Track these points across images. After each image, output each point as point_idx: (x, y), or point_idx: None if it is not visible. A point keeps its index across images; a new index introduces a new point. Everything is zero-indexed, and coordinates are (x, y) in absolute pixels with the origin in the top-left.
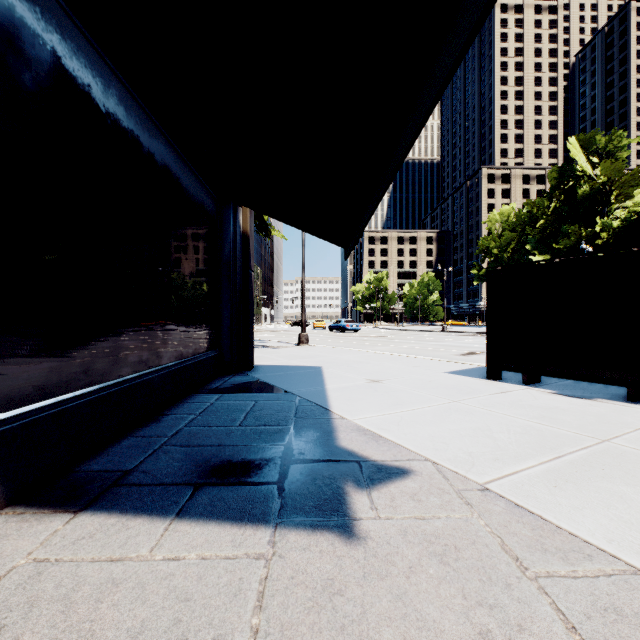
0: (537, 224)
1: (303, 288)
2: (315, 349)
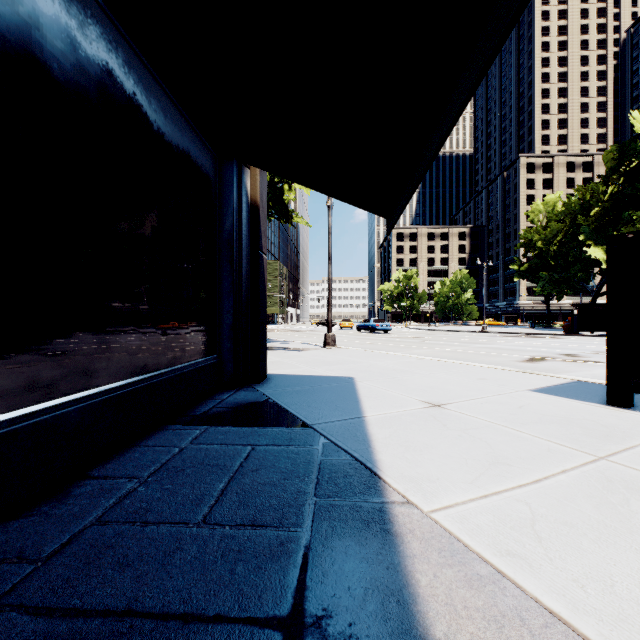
0: (591, 212)
1: (329, 282)
2: (343, 352)
